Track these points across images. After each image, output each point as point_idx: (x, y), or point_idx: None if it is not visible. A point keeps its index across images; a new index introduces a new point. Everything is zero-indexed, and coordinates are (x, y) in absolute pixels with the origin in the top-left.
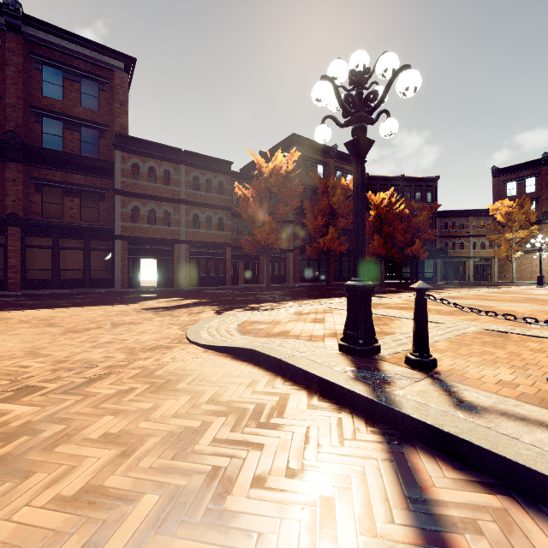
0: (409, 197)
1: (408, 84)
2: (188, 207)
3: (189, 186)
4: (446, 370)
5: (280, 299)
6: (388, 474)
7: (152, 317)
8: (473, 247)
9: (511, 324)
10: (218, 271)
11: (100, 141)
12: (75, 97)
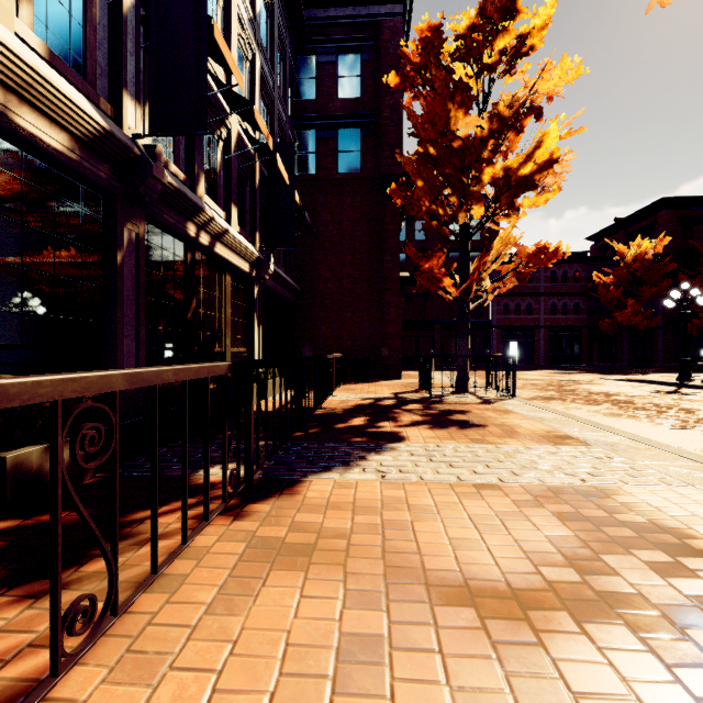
0: None
1: (699, 302)
2: (546, 298)
3: (547, 280)
4: None
5: (647, 373)
6: (675, 388)
7: (568, 375)
8: None
9: None
10: (573, 351)
11: None
12: None
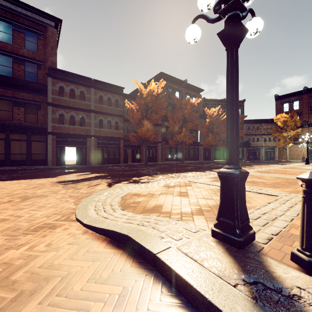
0: None
1: None
2: (96, 115)
3: (96, 101)
4: None
5: (153, 173)
6: None
7: (60, 189)
8: (264, 141)
9: None
10: (115, 155)
11: (38, 71)
12: (21, 42)
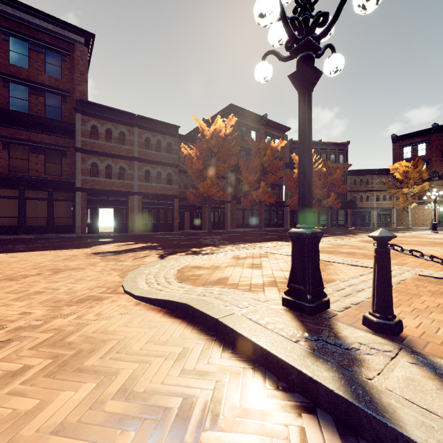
0: (325, 158)
1: None
2: (141, 164)
3: (142, 146)
4: (414, 334)
5: (219, 243)
6: None
7: (98, 261)
8: (377, 200)
9: (439, 269)
10: (167, 219)
11: (63, 105)
12: (40, 66)
